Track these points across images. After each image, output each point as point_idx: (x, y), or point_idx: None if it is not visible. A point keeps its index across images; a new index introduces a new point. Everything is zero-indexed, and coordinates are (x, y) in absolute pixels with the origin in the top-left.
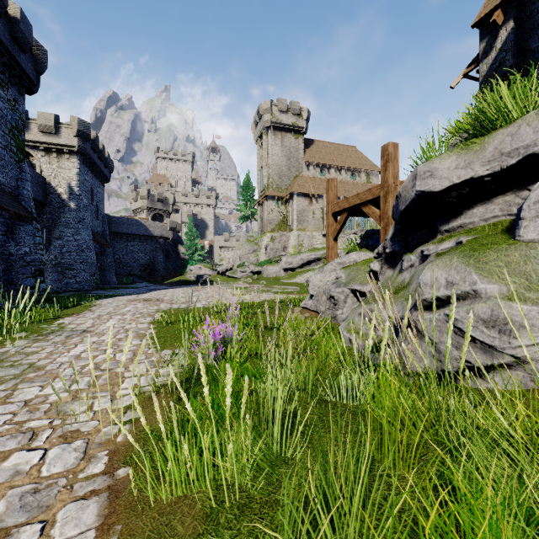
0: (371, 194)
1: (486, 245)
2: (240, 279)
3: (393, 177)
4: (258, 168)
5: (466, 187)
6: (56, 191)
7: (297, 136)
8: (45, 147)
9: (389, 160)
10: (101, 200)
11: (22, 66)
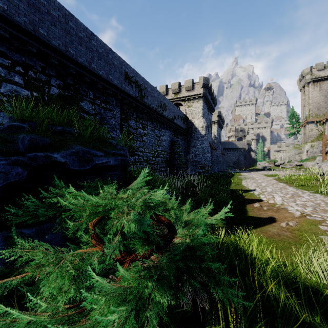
0: None
1: None
2: (288, 168)
3: None
4: (301, 105)
5: None
6: None
7: None
8: None
9: None
10: (220, 137)
11: (213, 107)
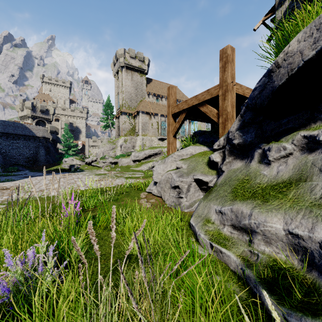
0: (209, 94)
1: None
2: (102, 167)
3: (231, 77)
4: (115, 93)
5: None
6: None
7: (142, 75)
8: None
9: (228, 61)
10: None
11: None
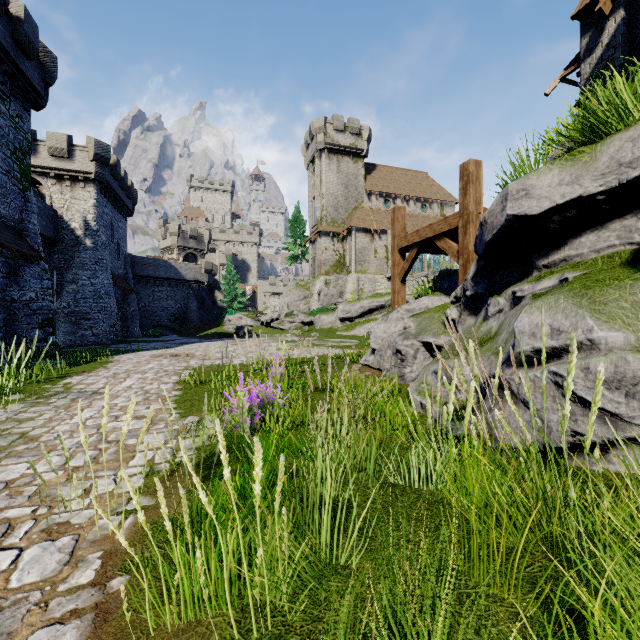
0: (447, 224)
1: (602, 281)
2: (288, 330)
3: (475, 202)
4: (309, 198)
5: (573, 209)
6: (69, 226)
7: (356, 159)
8: (57, 174)
9: (470, 181)
10: (123, 237)
11: (27, 75)
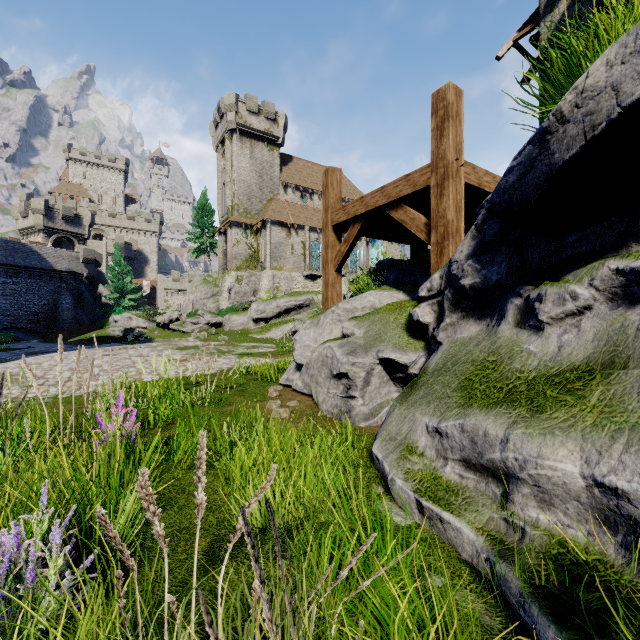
0: (411, 184)
1: None
2: (190, 333)
3: (455, 149)
4: (218, 184)
5: None
6: None
7: (272, 147)
8: None
9: (449, 116)
10: None
11: None
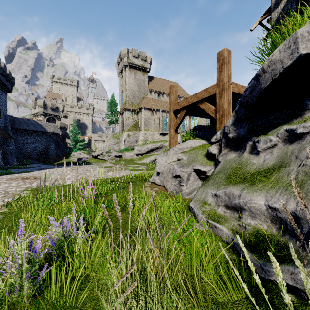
0: (208, 92)
1: None
2: (107, 160)
3: (227, 77)
4: (119, 91)
5: None
6: None
7: (144, 73)
8: None
9: (224, 63)
10: (4, 105)
11: None
